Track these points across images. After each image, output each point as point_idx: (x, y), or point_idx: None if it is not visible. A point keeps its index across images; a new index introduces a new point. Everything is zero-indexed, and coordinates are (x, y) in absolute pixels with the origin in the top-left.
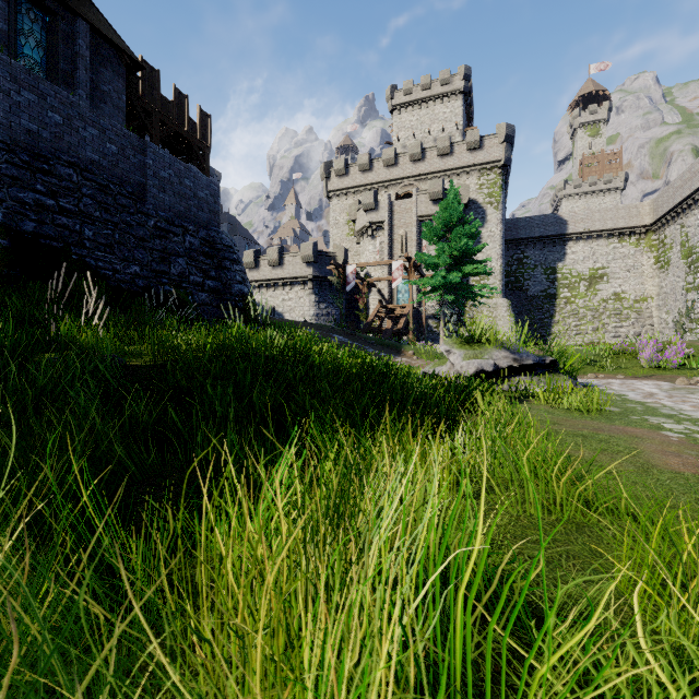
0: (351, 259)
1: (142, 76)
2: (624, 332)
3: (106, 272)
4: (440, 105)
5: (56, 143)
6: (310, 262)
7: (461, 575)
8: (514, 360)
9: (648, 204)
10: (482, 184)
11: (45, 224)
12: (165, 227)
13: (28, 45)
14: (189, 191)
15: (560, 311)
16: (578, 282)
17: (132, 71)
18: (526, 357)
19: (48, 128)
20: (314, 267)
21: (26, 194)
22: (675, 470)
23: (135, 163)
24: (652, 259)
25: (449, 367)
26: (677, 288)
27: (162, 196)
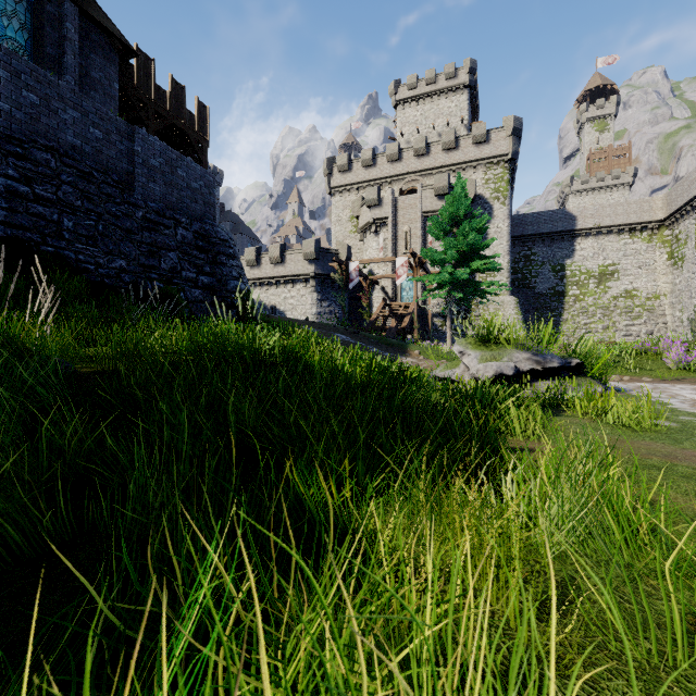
0: (354, 256)
1: (137, 66)
2: (635, 331)
3: (87, 266)
4: (445, 99)
5: (31, 125)
6: (312, 259)
7: None
8: (537, 363)
9: (660, 199)
10: (488, 178)
11: (18, 213)
12: (155, 219)
13: (12, 27)
14: (182, 181)
15: (569, 309)
16: (587, 279)
17: (125, 58)
18: (551, 359)
19: (23, 108)
20: (316, 264)
21: None
22: None
23: (122, 149)
24: (665, 255)
25: (462, 370)
26: (692, 285)
27: (151, 185)
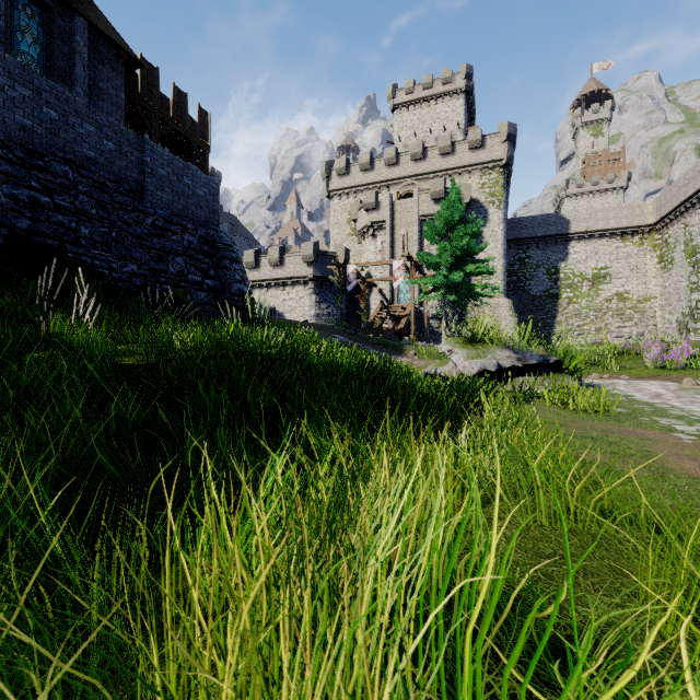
0: (352, 259)
1: (141, 74)
2: (627, 332)
3: (102, 270)
4: (442, 104)
5: (51, 139)
6: (311, 262)
7: (471, 608)
8: (518, 360)
9: (651, 204)
10: (484, 183)
11: (40, 221)
12: (163, 225)
13: (25, 41)
14: (188, 189)
15: (563, 311)
16: (580, 282)
17: (131, 68)
18: (530, 357)
19: (43, 124)
20: (314, 266)
21: (21, 191)
22: (692, 475)
23: (133, 160)
24: (655, 259)
25: (451, 367)
26: (681, 288)
27: (160, 193)
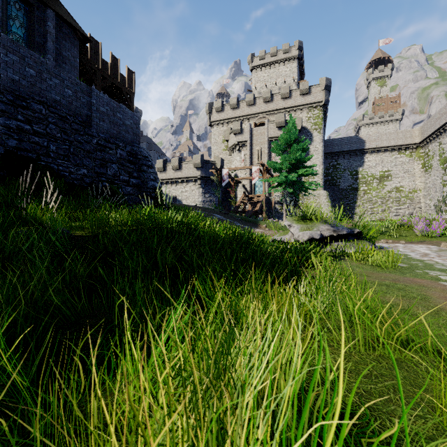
0: (225, 165)
1: (90, 47)
2: (402, 212)
3: (64, 173)
4: (283, 66)
5: (31, 88)
6: (199, 167)
7: (326, 441)
8: (334, 231)
9: (417, 130)
10: (310, 116)
11: (23, 141)
12: (104, 144)
13: (15, 25)
14: (120, 121)
15: (360, 199)
16: (372, 180)
17: (83, 43)
18: (342, 229)
19: (26, 78)
20: (201, 170)
21: (11, 122)
22: None
23: (84, 102)
24: (420, 165)
25: (290, 236)
26: (437, 184)
27: (101, 123)
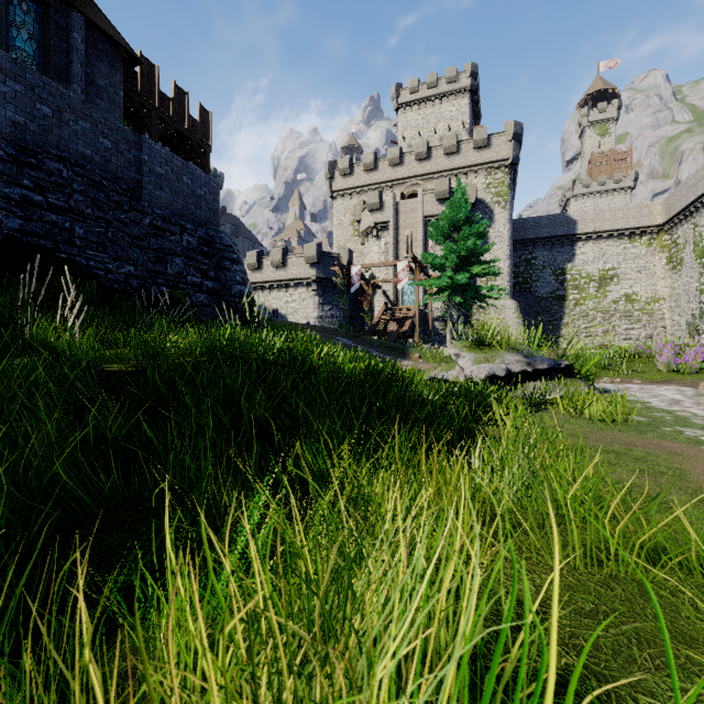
0: (355, 260)
1: (141, 72)
2: (635, 334)
3: (98, 272)
4: (446, 103)
5: (45, 136)
6: (314, 263)
7: None
8: (528, 365)
9: (660, 203)
10: (489, 183)
11: (32, 221)
12: (161, 226)
13: (21, 37)
14: (187, 188)
15: (570, 313)
16: (587, 283)
17: (130, 66)
18: (541, 361)
19: (36, 120)
20: (317, 268)
21: (12, 190)
22: None
23: (130, 158)
24: (664, 259)
25: (458, 372)
26: (690, 289)
27: (158, 193)
